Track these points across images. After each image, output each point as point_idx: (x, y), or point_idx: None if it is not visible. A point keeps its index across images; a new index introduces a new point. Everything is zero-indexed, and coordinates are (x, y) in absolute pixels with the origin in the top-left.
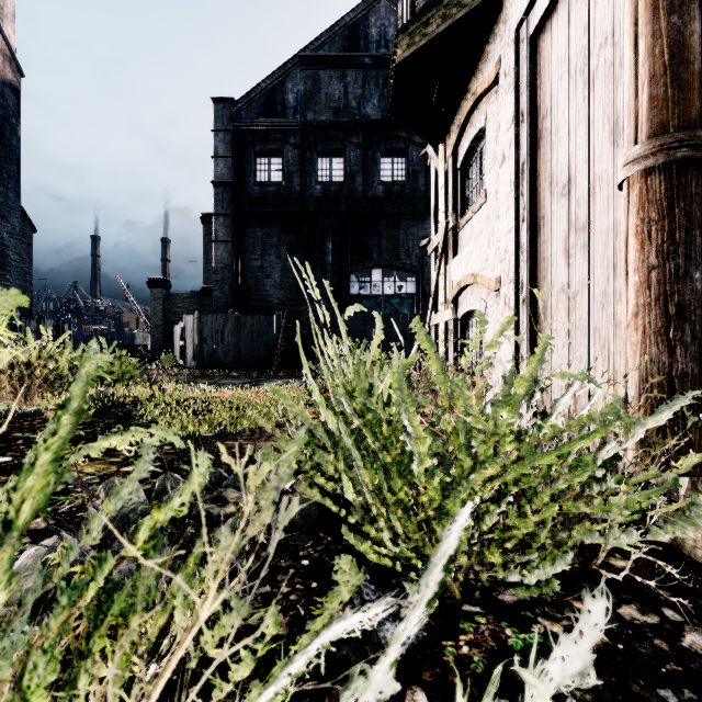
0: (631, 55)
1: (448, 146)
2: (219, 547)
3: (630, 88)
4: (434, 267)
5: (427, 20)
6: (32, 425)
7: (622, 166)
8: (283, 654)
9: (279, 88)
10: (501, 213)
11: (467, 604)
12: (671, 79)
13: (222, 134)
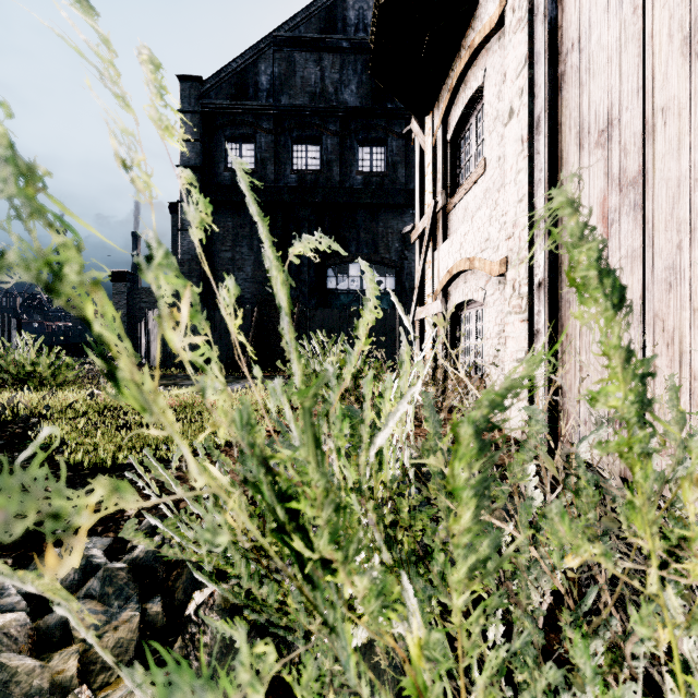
0: None
1: (435, 117)
2: None
3: None
4: (419, 255)
5: None
6: None
7: None
8: None
9: (251, 69)
10: (508, 180)
11: None
12: None
13: (189, 115)
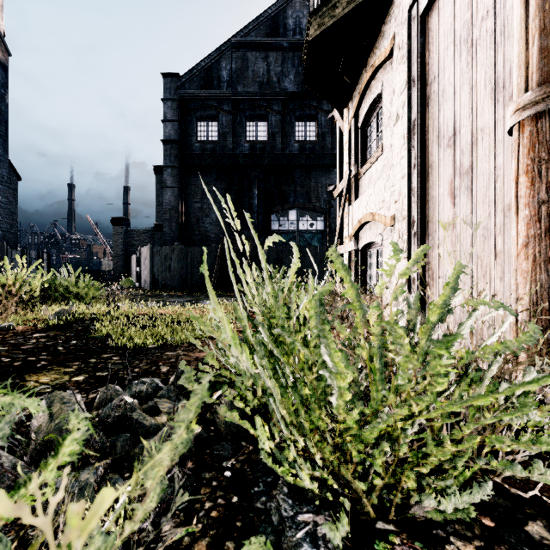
0: (521, 12)
1: (350, 110)
2: None
3: (520, 42)
4: (339, 207)
5: (334, 4)
6: (4, 338)
7: (513, 112)
8: None
9: (215, 66)
10: (396, 162)
11: (381, 521)
12: None
13: (169, 102)
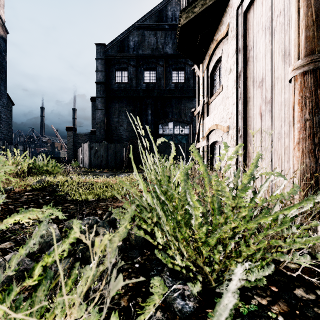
0: (296, 16)
1: (204, 65)
2: (84, 277)
3: (295, 32)
4: (198, 121)
5: (194, 5)
6: (8, 195)
7: (291, 70)
8: (125, 317)
9: (126, 39)
10: (229, 95)
11: (218, 288)
12: (316, 27)
13: (100, 60)
